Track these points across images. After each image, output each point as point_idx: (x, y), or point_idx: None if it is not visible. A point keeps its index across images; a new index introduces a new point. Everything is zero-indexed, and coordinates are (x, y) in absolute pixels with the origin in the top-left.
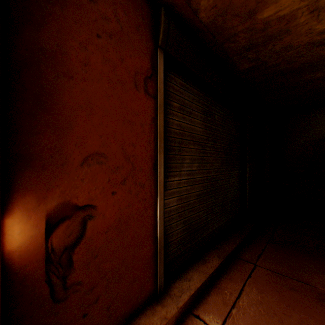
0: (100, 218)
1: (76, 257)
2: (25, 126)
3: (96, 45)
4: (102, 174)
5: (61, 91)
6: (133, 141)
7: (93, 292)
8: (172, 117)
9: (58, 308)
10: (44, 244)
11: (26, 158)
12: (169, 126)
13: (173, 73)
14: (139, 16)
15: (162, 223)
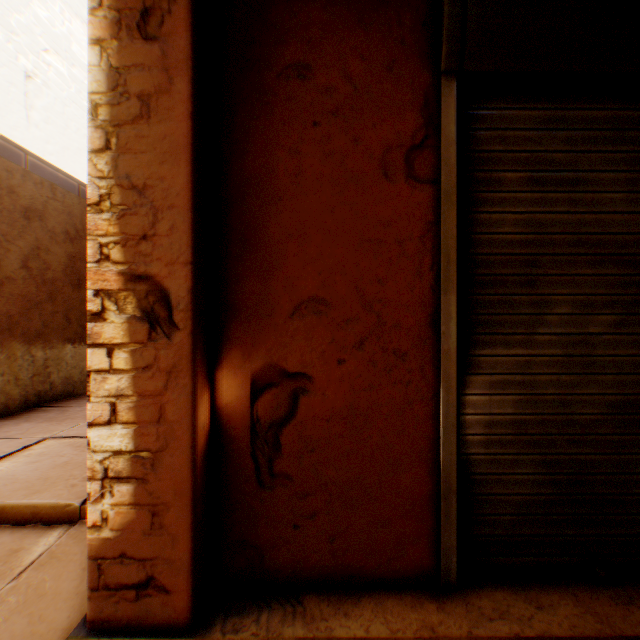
0: (319, 396)
1: (285, 440)
2: (232, 272)
3: (312, 140)
4: (322, 331)
5: (267, 221)
6: (379, 275)
7: (308, 502)
8: (500, 207)
9: (263, 495)
10: (249, 410)
11: (232, 308)
12: (489, 231)
13: (504, 106)
14: (393, 43)
15: (451, 439)
